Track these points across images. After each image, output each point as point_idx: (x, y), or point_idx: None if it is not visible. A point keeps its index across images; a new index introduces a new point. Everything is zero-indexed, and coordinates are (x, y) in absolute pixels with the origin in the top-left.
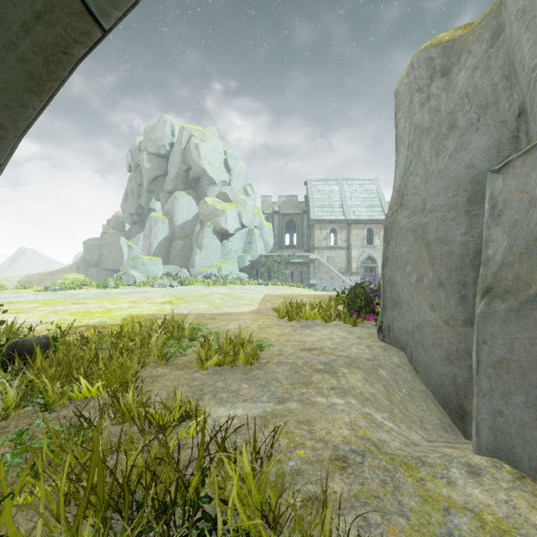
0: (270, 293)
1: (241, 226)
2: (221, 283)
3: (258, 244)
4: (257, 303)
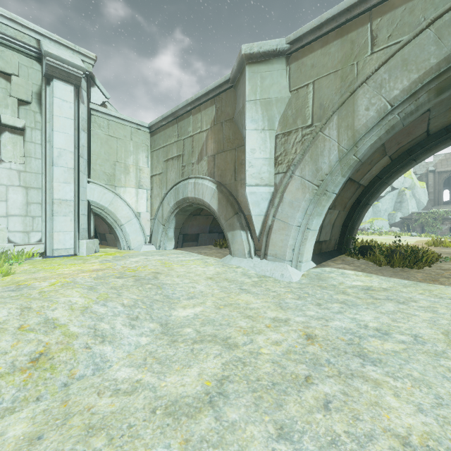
0: (422, 239)
1: (391, 189)
2: (377, 233)
3: (409, 203)
4: (412, 242)
